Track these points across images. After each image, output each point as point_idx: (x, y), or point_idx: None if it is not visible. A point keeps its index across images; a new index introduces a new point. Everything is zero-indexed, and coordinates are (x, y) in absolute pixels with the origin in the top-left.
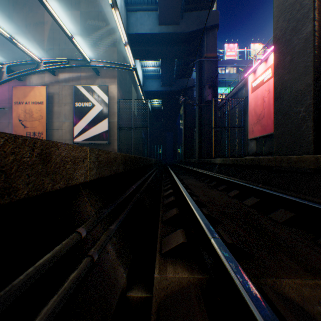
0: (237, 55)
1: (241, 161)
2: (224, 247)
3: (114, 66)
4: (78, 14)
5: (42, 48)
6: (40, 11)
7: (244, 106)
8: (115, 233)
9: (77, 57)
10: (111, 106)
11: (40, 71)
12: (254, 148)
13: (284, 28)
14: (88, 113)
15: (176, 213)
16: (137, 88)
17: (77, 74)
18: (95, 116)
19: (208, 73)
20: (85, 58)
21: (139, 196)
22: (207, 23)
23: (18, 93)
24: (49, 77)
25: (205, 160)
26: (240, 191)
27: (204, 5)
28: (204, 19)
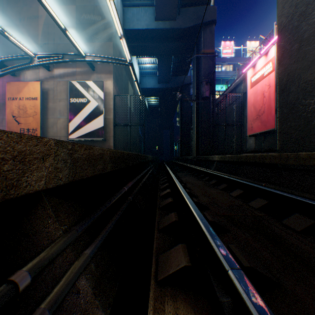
0: (234, 53)
1: (241, 158)
2: (252, 289)
3: (109, 61)
4: (74, 8)
5: (36, 43)
6: (35, 5)
7: (242, 102)
8: (94, 256)
9: (73, 52)
10: (106, 102)
11: (34, 66)
12: (252, 145)
13: (291, 14)
14: (83, 109)
15: (175, 220)
16: (133, 84)
17: (73, 70)
18: (90, 112)
19: (206, 70)
20: (80, 53)
21: (131, 199)
22: (204, 18)
23: (11, 88)
24: (44, 72)
25: (202, 157)
26: (244, 191)
27: (201, 0)
28: (201, 15)
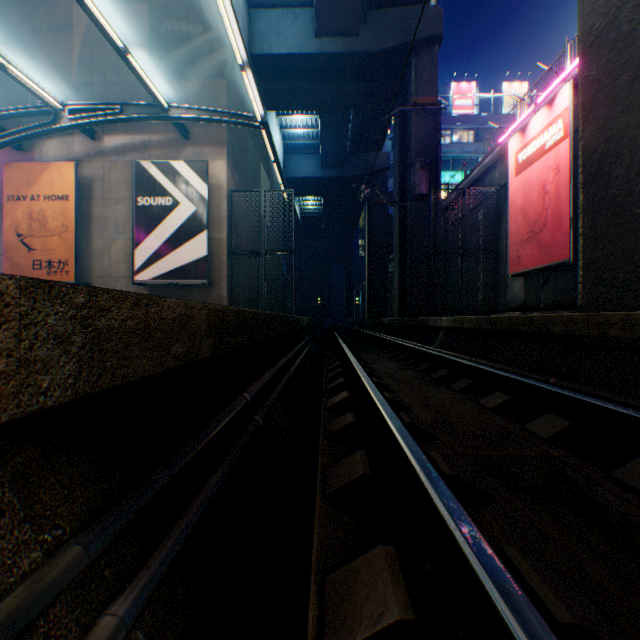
0: (477, 107)
1: (499, 323)
2: None
3: (219, 119)
4: (145, 9)
5: (68, 82)
6: (64, 4)
7: (496, 205)
8: (146, 605)
9: (143, 102)
10: (214, 204)
11: (61, 130)
12: (519, 295)
13: (614, 8)
14: (165, 220)
15: (365, 473)
16: (271, 170)
17: (143, 138)
18: (180, 225)
19: (420, 139)
20: (157, 101)
21: (261, 421)
22: (417, 32)
23: (15, 176)
24: (82, 143)
25: (414, 320)
26: (511, 397)
27: None
28: (411, 25)
